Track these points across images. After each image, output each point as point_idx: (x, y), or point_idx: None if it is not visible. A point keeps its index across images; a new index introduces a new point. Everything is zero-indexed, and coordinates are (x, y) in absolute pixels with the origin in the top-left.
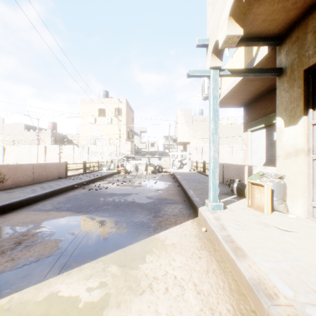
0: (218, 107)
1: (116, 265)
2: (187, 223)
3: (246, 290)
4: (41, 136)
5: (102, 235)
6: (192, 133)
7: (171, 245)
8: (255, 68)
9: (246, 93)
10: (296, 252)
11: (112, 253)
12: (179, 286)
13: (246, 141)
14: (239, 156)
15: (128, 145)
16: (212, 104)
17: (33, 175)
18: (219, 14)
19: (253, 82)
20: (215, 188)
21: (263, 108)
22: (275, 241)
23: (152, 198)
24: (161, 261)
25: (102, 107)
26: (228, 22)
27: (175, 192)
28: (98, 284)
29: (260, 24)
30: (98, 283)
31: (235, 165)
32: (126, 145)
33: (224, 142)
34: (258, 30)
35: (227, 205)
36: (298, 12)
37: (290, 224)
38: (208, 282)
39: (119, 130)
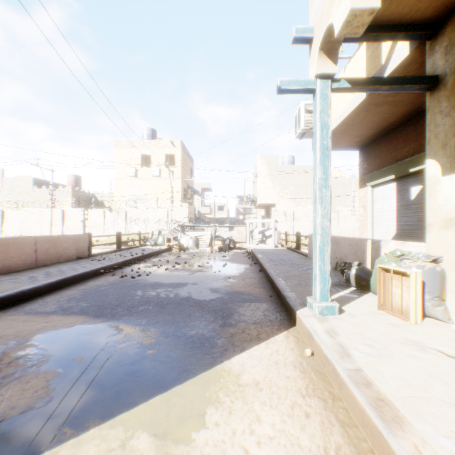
0: (329, 143)
1: (149, 434)
2: (278, 338)
3: None
4: (58, 195)
5: (130, 363)
6: (279, 191)
7: (252, 384)
8: (391, 77)
9: (365, 126)
10: None
11: (143, 404)
12: None
13: (364, 202)
14: (349, 224)
15: (185, 209)
16: (319, 138)
17: (35, 254)
18: None
19: (378, 108)
20: (324, 278)
21: (393, 150)
22: (449, 384)
23: (220, 292)
24: (234, 424)
25: (146, 153)
26: None
27: (255, 282)
28: None
29: None
30: None
31: (350, 239)
32: (181, 208)
33: None
34: (399, 11)
35: (344, 306)
36: None
37: None
38: None
39: (171, 187)
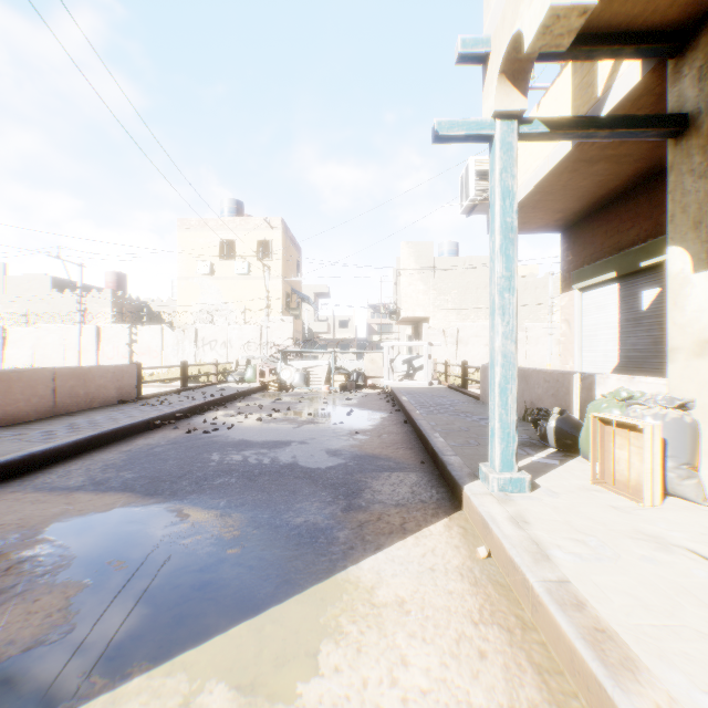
0: (515, 220)
1: (228, 686)
2: (434, 529)
3: None
4: (90, 303)
5: (200, 570)
6: (435, 297)
7: (393, 604)
8: (612, 117)
9: (571, 196)
10: None
11: (220, 636)
12: None
13: (568, 314)
14: (543, 349)
15: (288, 326)
16: (498, 213)
17: (53, 396)
18: None
19: (591, 166)
20: (507, 434)
21: (614, 233)
22: None
23: (342, 455)
24: (365, 670)
25: (228, 238)
26: None
27: (398, 439)
28: None
29: None
30: None
31: (547, 372)
32: (282, 325)
33: None
34: (626, 12)
35: (538, 478)
36: None
37: None
38: None
39: (266, 290)
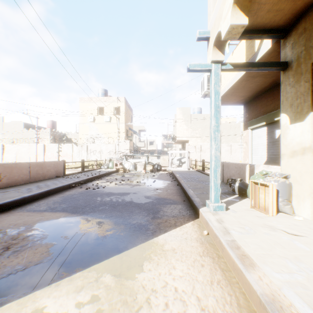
0: (220, 103)
1: (111, 275)
2: (187, 225)
3: (257, 306)
4: (40, 134)
5: (97, 239)
6: (191, 132)
7: (170, 250)
8: (258, 62)
9: (246, 90)
10: (309, 260)
11: (107, 260)
12: (181, 300)
13: (246, 139)
14: (238, 154)
15: (127, 144)
16: (213, 100)
17: (29, 174)
18: (222, 3)
19: (254, 79)
20: (217, 188)
21: (264, 106)
22: (285, 247)
23: (151, 198)
24: (160, 270)
25: (101, 105)
26: (232, 10)
27: (174, 192)
28: (90, 298)
29: (265, 15)
30: (90, 297)
31: (236, 164)
32: (124, 143)
33: (223, 140)
34: (263, 22)
35: (229, 206)
36: (306, 1)
37: (298, 228)
38: (213, 296)
39: (117, 129)
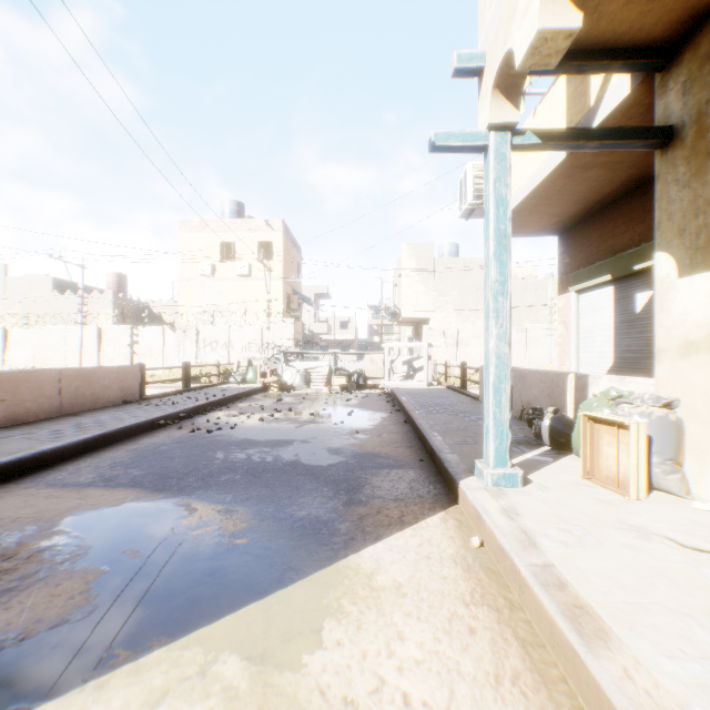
0: (509, 228)
1: (240, 657)
2: (431, 522)
3: None
4: (91, 305)
5: (210, 558)
6: (435, 299)
7: (391, 588)
8: (601, 129)
9: (567, 200)
10: None
11: (231, 615)
12: None
13: (565, 315)
14: (543, 351)
15: (288, 327)
16: (492, 220)
17: (60, 396)
18: None
19: (586, 172)
20: (501, 431)
21: (609, 237)
22: (680, 585)
23: (343, 453)
24: (364, 644)
25: (229, 239)
26: None
27: (398, 438)
28: None
29: (619, 13)
30: None
31: (543, 373)
32: (283, 326)
33: None
34: (613, 30)
35: (531, 474)
36: None
37: (705, 531)
38: None
39: (267, 292)
